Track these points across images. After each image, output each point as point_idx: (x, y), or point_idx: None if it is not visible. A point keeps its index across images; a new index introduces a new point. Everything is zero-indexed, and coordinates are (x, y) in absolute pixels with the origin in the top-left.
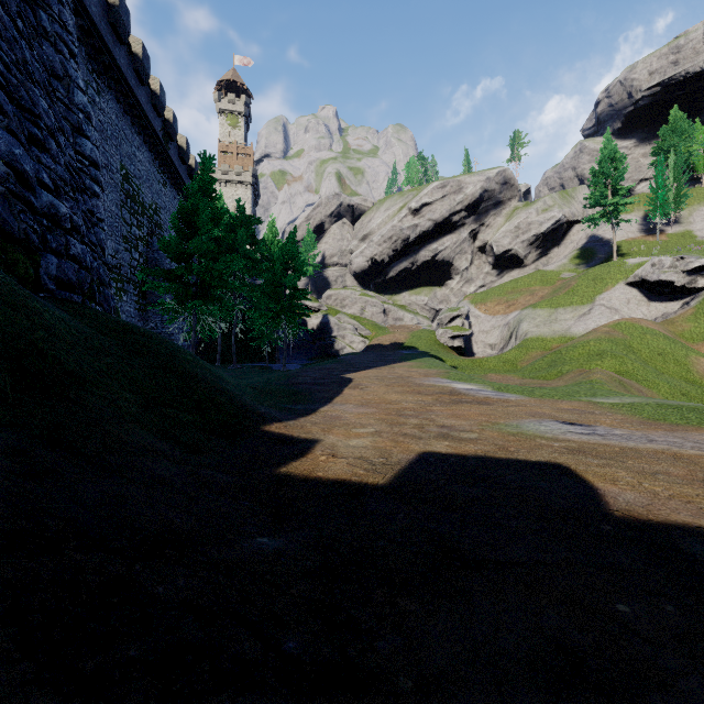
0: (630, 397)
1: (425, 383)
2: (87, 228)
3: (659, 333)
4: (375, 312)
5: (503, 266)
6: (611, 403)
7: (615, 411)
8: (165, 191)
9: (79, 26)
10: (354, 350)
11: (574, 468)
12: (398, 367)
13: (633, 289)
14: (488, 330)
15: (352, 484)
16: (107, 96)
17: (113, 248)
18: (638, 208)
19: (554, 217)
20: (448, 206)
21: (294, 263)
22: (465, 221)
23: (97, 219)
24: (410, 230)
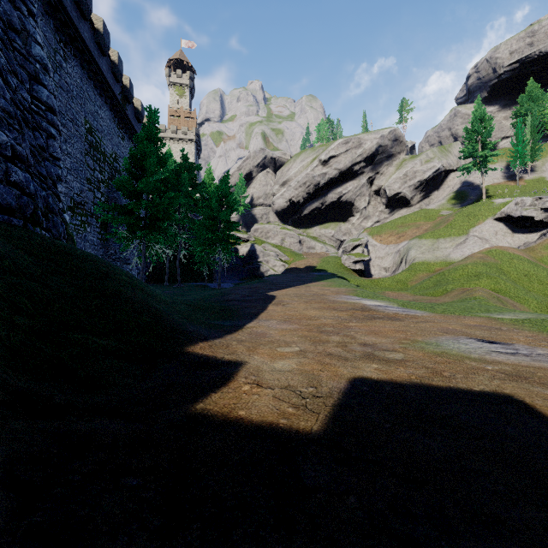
0: (522, 313)
1: (338, 300)
2: (37, 161)
3: (524, 258)
4: (293, 242)
5: (394, 206)
6: (509, 318)
7: (520, 328)
8: (123, 144)
9: (48, 2)
10: (276, 272)
11: (530, 401)
12: (313, 286)
13: (499, 223)
14: (383, 256)
15: (280, 432)
16: (73, 62)
17: (78, 188)
18: (501, 159)
19: (435, 166)
20: (350, 158)
21: (227, 201)
22: (364, 170)
23: (54, 157)
24: (320, 177)
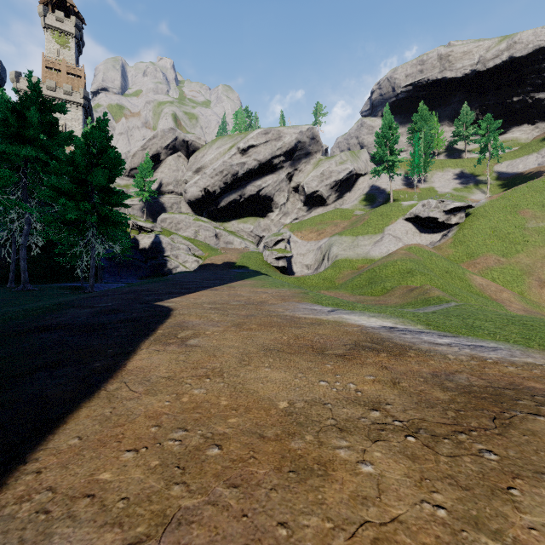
0: None
1: (298, 315)
2: None
3: (439, 256)
4: (208, 236)
5: (311, 204)
6: None
7: None
8: None
9: None
10: (188, 269)
11: None
12: (240, 287)
13: (409, 223)
14: (305, 253)
15: None
16: None
17: None
18: (401, 169)
19: (348, 168)
20: (270, 150)
21: (105, 157)
22: (284, 165)
23: None
24: (239, 166)
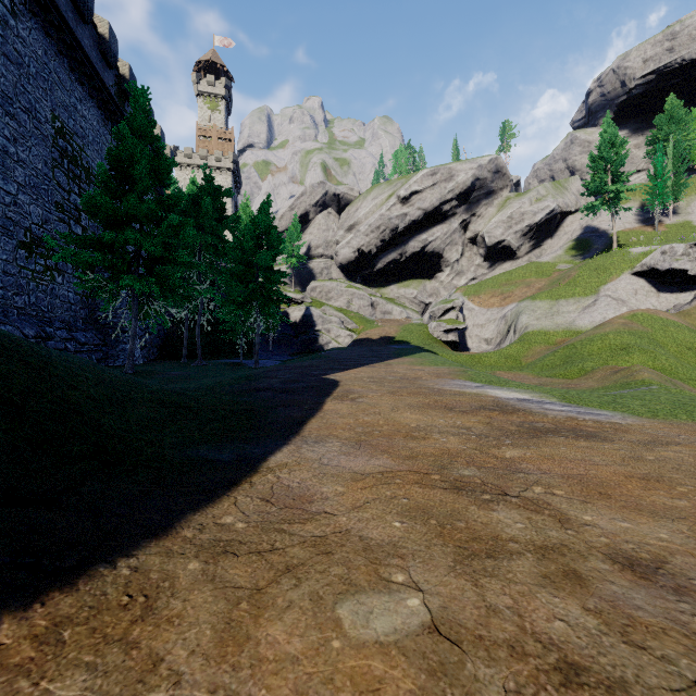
0: None
1: (445, 388)
2: None
3: (682, 325)
4: (362, 305)
5: (495, 258)
6: None
7: None
8: None
9: None
10: (340, 345)
11: None
12: (397, 365)
13: (640, 279)
14: (483, 324)
15: None
16: (29, 22)
17: (40, 215)
18: (634, 198)
19: (549, 207)
20: (438, 194)
21: (268, 238)
22: (456, 211)
23: None
24: (399, 219)
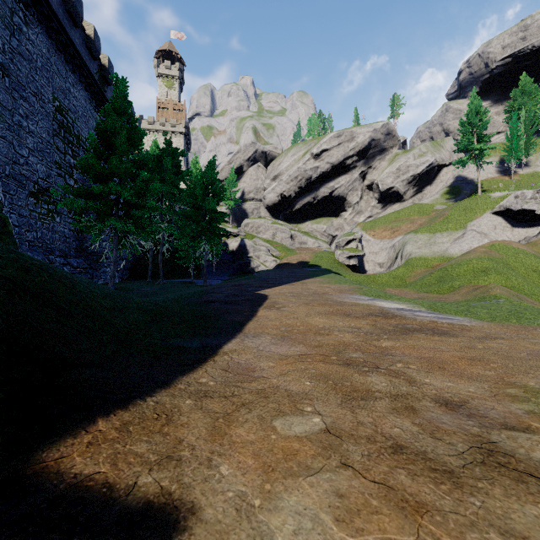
0: None
1: (345, 301)
2: None
3: (529, 253)
4: (284, 237)
5: (386, 201)
6: None
7: None
8: None
9: None
10: (267, 268)
11: None
12: (310, 283)
13: (498, 217)
14: (377, 251)
15: None
16: (36, 29)
17: (44, 172)
18: (495, 154)
19: (428, 161)
20: (343, 151)
21: (213, 188)
22: (356, 164)
23: None
24: (312, 171)
